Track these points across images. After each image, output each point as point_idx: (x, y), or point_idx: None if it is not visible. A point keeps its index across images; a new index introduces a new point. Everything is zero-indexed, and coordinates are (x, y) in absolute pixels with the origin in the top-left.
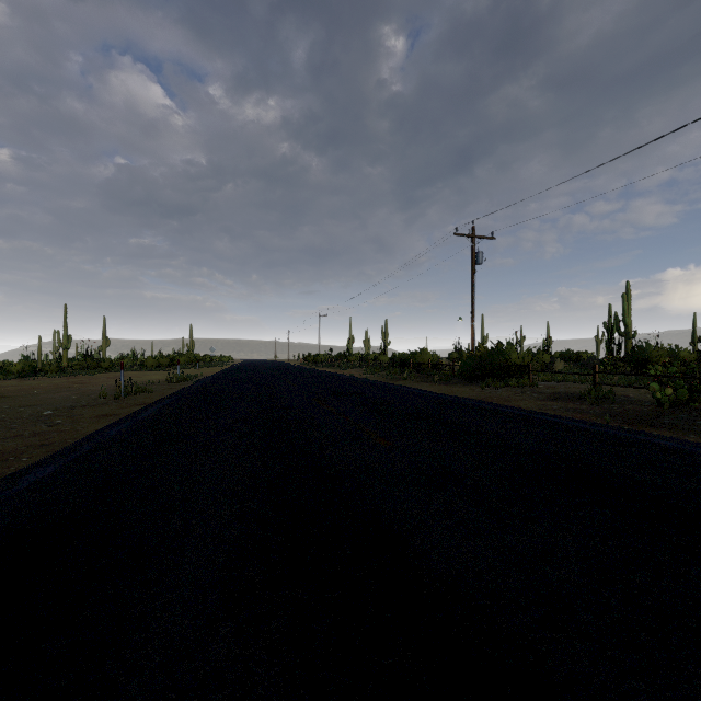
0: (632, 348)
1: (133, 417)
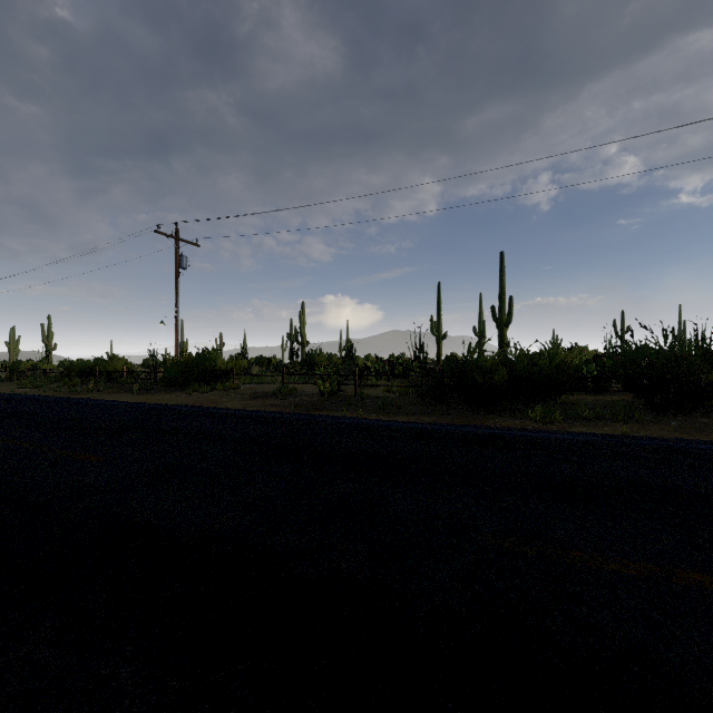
0: (306, 355)
1: None
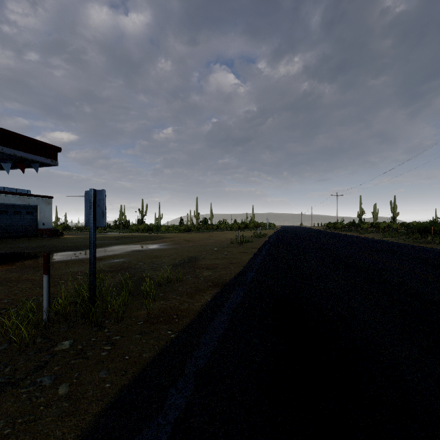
0: None
1: (259, 254)
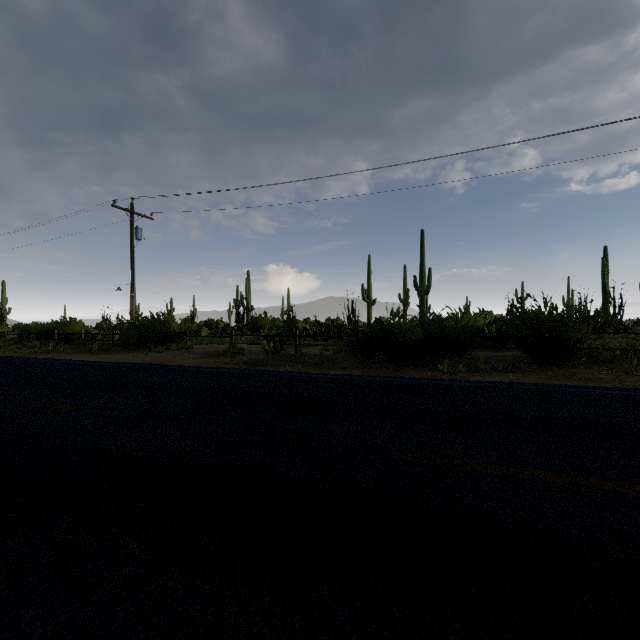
0: (251, 318)
1: None
